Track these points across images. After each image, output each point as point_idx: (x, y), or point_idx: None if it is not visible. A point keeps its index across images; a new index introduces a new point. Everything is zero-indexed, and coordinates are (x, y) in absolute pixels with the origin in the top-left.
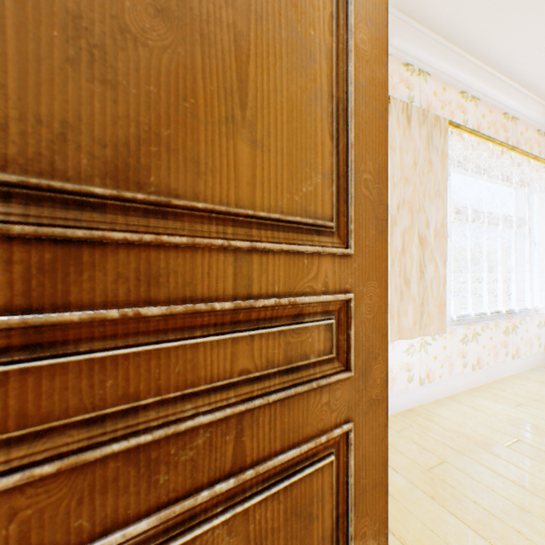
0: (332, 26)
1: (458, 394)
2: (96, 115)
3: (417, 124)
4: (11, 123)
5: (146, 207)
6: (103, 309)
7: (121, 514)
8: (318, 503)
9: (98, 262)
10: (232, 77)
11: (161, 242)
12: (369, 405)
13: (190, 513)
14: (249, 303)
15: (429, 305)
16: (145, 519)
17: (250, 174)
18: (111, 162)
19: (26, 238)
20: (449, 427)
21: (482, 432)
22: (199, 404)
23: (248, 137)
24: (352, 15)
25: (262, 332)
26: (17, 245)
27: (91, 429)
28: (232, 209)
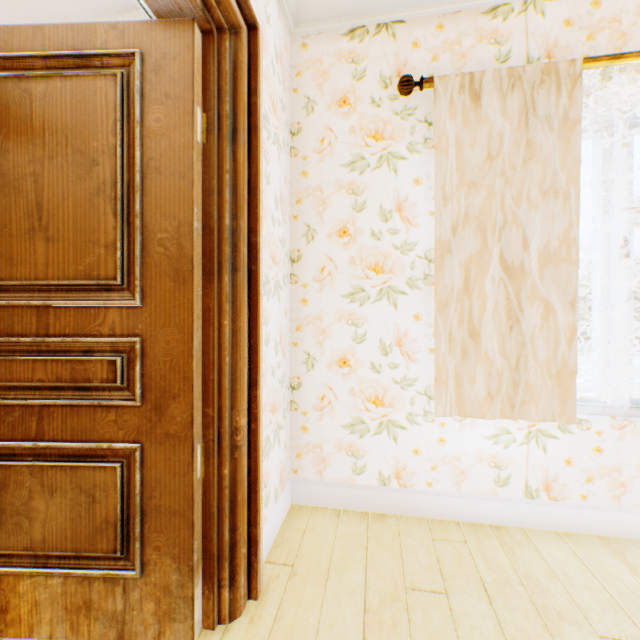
0: (117, 129)
1: (635, 542)
2: None
3: (497, 96)
4: None
5: None
6: None
7: None
8: (102, 492)
9: None
10: (34, 204)
11: None
12: (166, 438)
13: (15, 452)
14: (43, 339)
15: (529, 371)
16: None
17: (46, 259)
18: None
19: None
20: (527, 568)
21: (583, 600)
22: (19, 393)
23: (44, 237)
24: (137, 108)
25: (55, 358)
26: None
27: None
28: (34, 283)
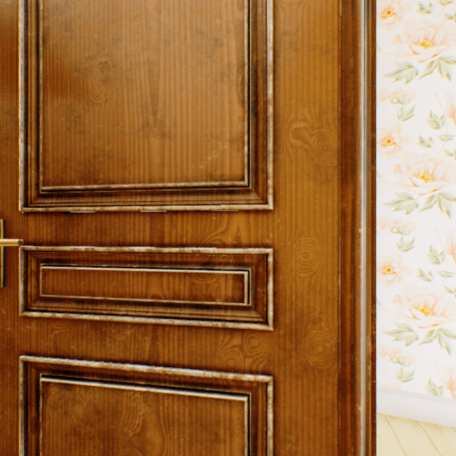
0: (243, 1)
1: None
2: (78, 150)
3: None
4: (51, 165)
5: (102, 192)
6: (82, 246)
7: (89, 353)
8: (225, 429)
9: (80, 222)
10: (147, 96)
11: (104, 210)
12: (302, 370)
13: (124, 374)
14: (158, 249)
15: None
16: (99, 361)
17: (160, 158)
18: (84, 172)
19: (57, 213)
20: None
21: None
22: (129, 309)
23: (158, 133)
24: None
25: (170, 271)
26: (54, 216)
27: (79, 304)
28: (147, 185)
